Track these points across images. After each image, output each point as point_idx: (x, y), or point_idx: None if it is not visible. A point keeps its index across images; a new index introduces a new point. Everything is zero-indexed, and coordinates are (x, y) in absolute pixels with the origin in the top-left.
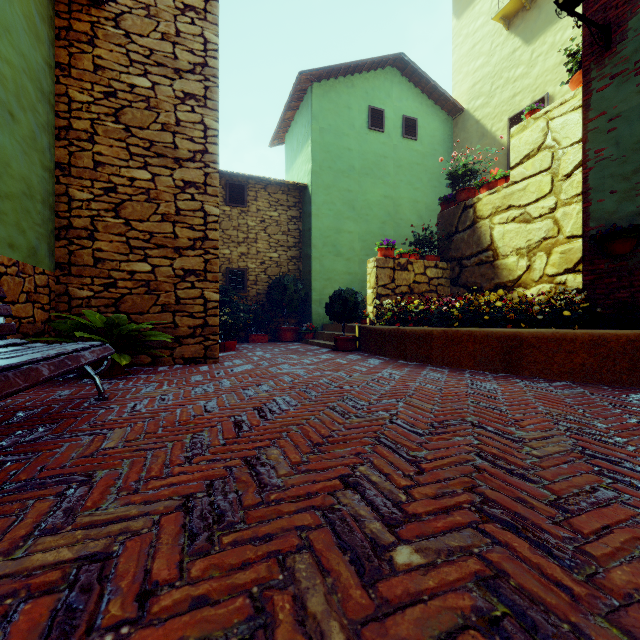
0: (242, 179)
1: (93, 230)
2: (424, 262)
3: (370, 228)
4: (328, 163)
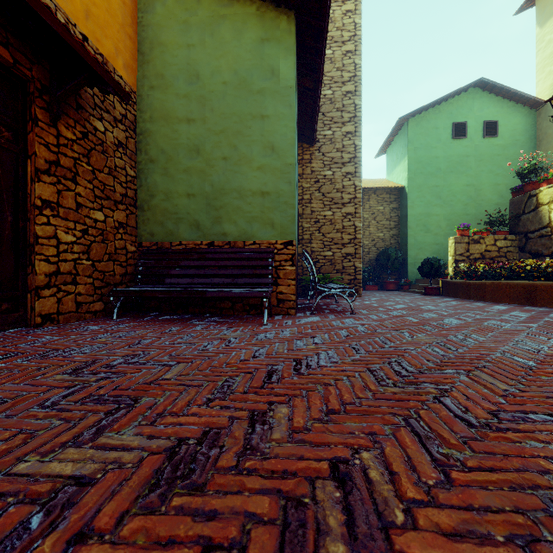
0: None
1: (310, 239)
2: (494, 237)
3: (454, 210)
4: (420, 170)
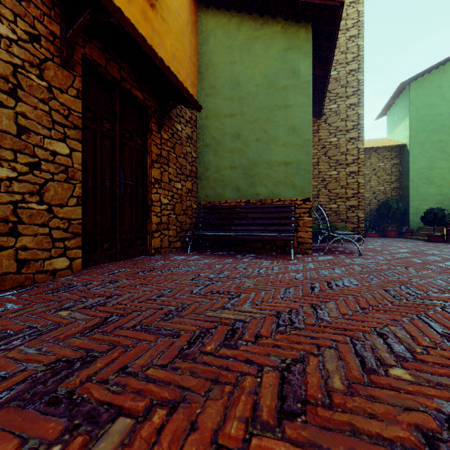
0: None
1: (318, 195)
2: None
3: None
4: (422, 128)
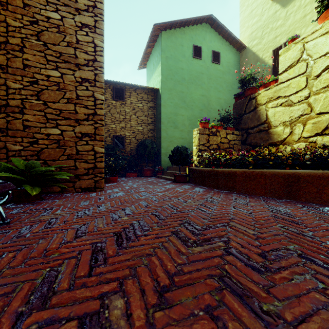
0: (122, 85)
1: (22, 107)
2: (226, 131)
3: (194, 113)
4: (170, 76)
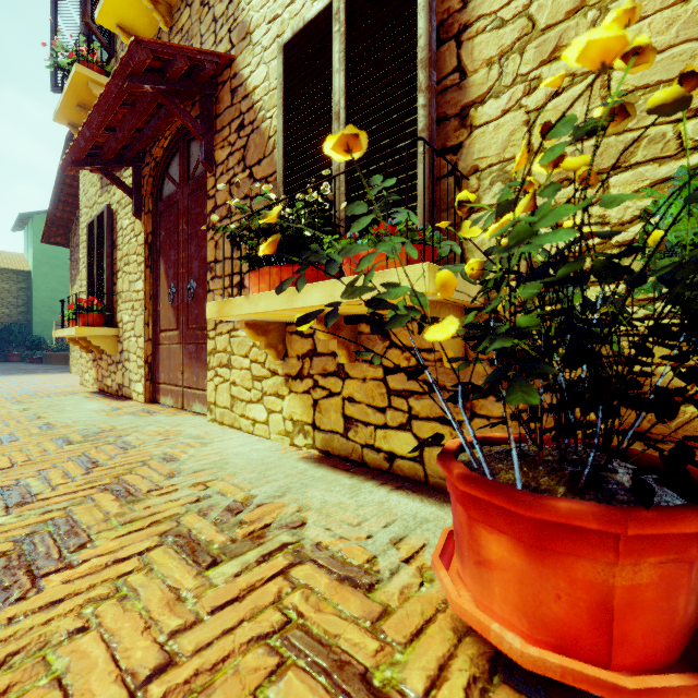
0: None
1: None
2: None
3: None
4: (46, 261)
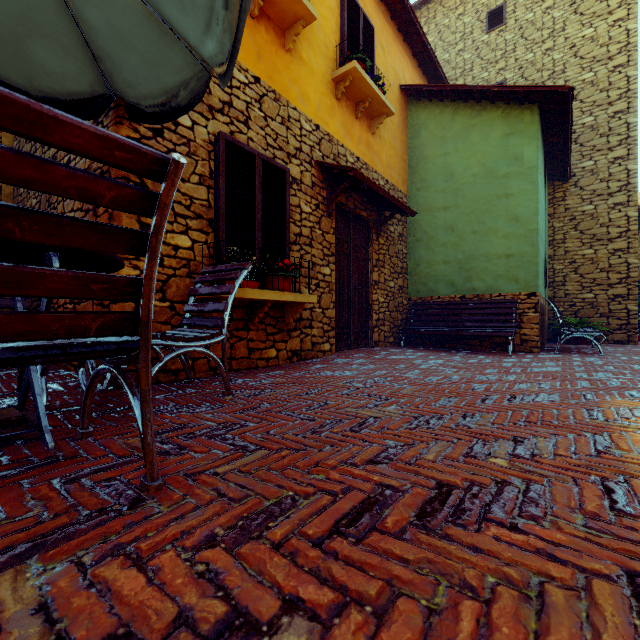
0: None
1: (564, 281)
2: None
3: None
4: None
